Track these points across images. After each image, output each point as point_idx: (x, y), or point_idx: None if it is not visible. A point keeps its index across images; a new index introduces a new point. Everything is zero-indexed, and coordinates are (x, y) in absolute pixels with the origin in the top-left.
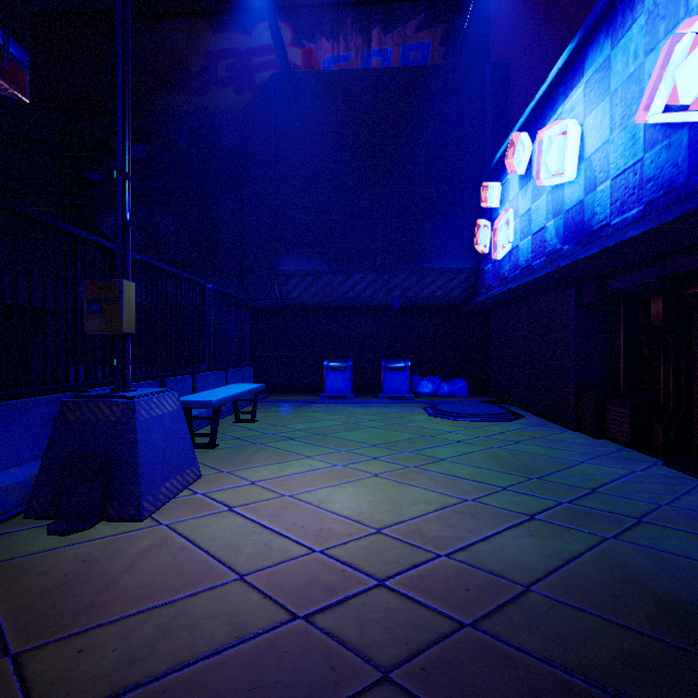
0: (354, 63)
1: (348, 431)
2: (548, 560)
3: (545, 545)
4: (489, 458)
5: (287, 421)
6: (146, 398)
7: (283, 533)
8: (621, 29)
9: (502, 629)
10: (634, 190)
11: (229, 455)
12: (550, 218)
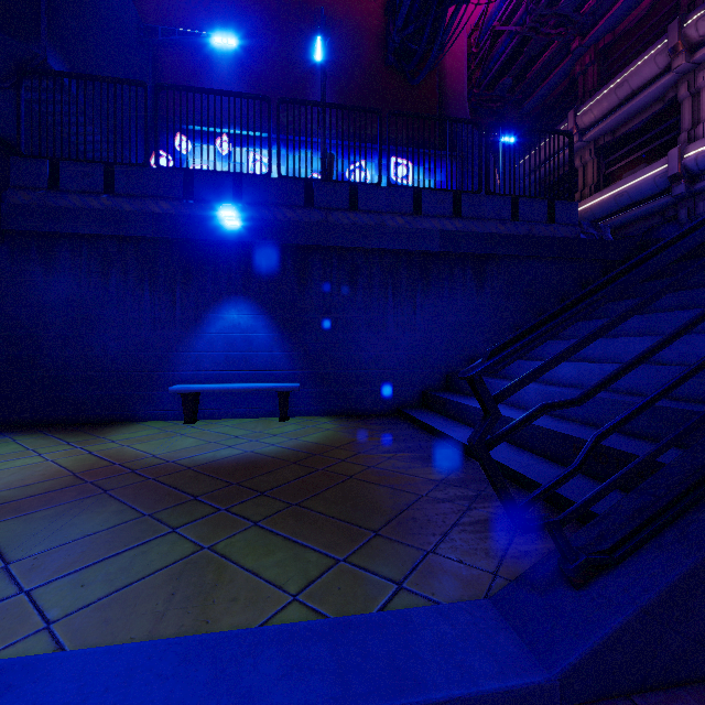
0: None
1: None
2: None
3: None
4: None
5: None
6: None
7: None
8: (290, 152)
9: None
10: None
11: None
12: None
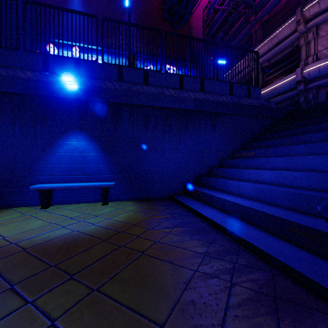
0: None
1: None
2: None
3: None
4: None
5: None
6: None
7: None
8: (113, 58)
9: None
10: None
11: None
12: None
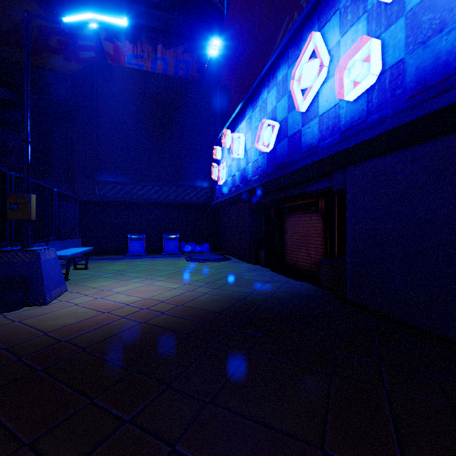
0: (147, 61)
1: (144, 269)
2: (215, 295)
3: (216, 293)
4: (208, 274)
5: (108, 267)
6: (43, 250)
7: (118, 301)
8: (254, 107)
9: (194, 308)
10: (257, 169)
11: (79, 282)
12: (237, 171)
